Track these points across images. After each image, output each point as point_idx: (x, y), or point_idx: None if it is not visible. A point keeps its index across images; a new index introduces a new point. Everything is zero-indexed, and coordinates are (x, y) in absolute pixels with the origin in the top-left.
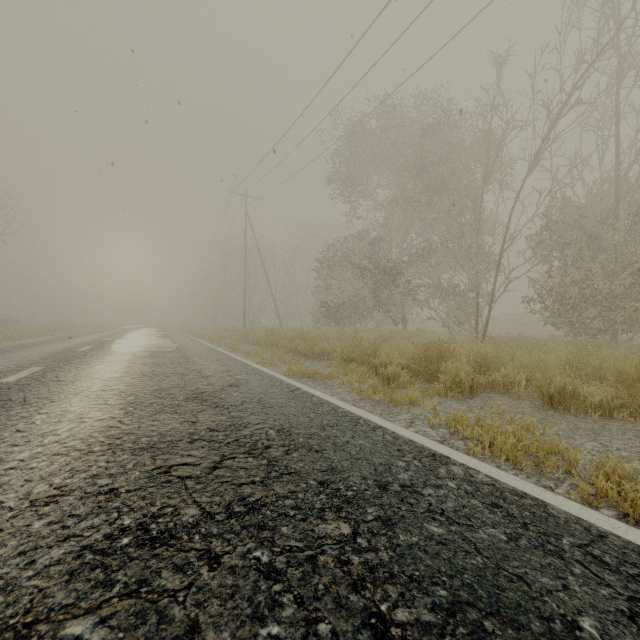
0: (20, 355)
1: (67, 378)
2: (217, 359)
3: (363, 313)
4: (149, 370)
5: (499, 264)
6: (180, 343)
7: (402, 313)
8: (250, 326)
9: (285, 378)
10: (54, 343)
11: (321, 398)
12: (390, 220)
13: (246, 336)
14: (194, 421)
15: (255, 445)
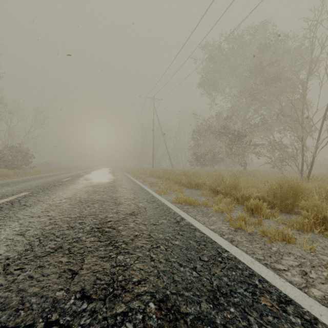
0: (30, 183)
1: (30, 202)
2: (132, 188)
3: (219, 160)
4: (85, 197)
5: (322, 125)
6: (116, 177)
7: (245, 160)
8: (156, 167)
9: (173, 206)
10: (55, 176)
11: (203, 233)
12: (235, 105)
13: (152, 173)
14: (75, 271)
15: None
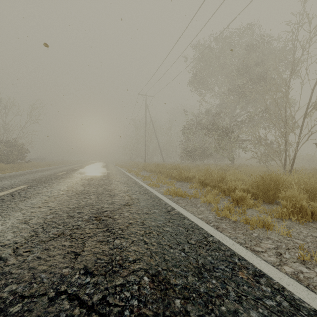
0: (27, 177)
1: (30, 195)
2: (125, 181)
3: (208, 155)
4: (82, 189)
5: (303, 122)
6: (110, 171)
7: (233, 154)
8: (148, 161)
9: (164, 198)
10: (51, 170)
11: (191, 221)
12: (223, 103)
13: (145, 167)
14: (78, 252)
15: (121, 316)
